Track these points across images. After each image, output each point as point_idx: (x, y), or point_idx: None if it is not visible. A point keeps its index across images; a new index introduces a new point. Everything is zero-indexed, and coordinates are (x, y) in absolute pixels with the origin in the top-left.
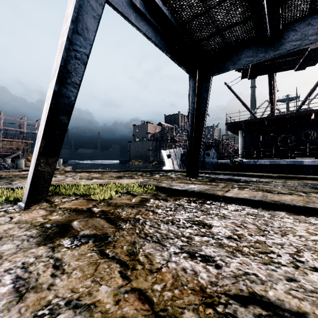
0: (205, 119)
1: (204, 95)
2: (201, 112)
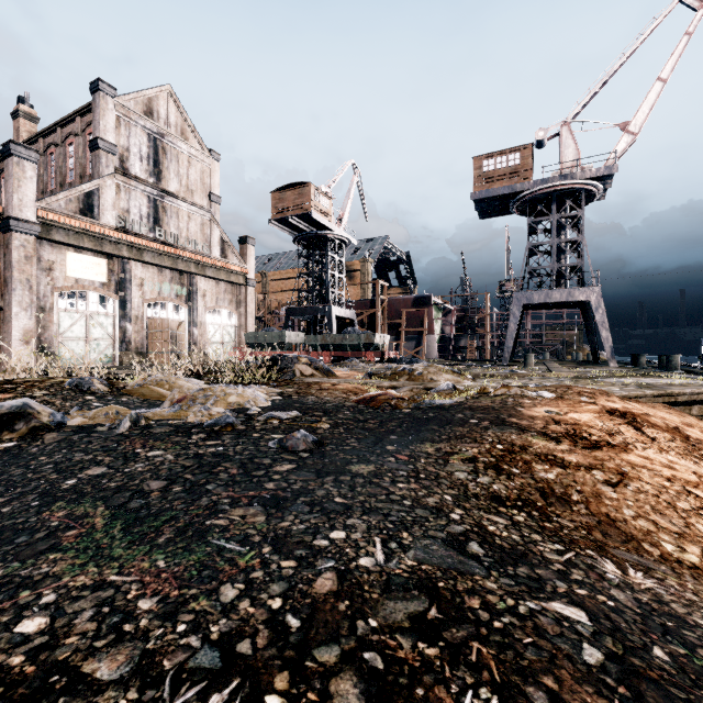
0: (595, 329)
1: (592, 316)
2: (593, 325)
